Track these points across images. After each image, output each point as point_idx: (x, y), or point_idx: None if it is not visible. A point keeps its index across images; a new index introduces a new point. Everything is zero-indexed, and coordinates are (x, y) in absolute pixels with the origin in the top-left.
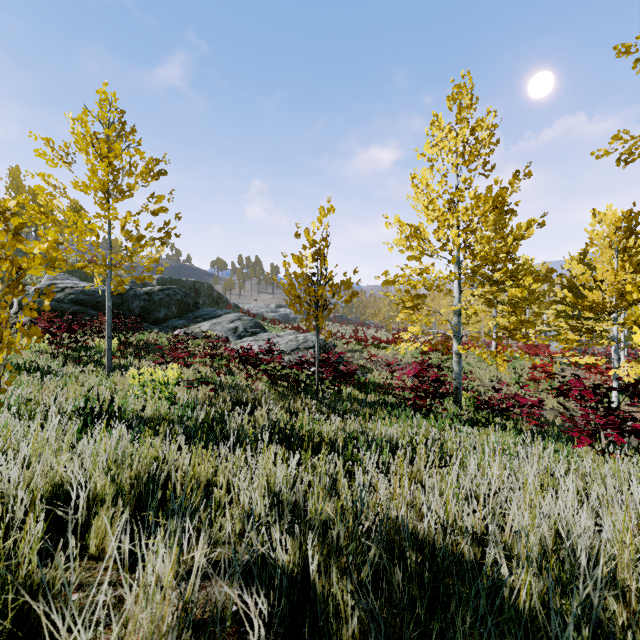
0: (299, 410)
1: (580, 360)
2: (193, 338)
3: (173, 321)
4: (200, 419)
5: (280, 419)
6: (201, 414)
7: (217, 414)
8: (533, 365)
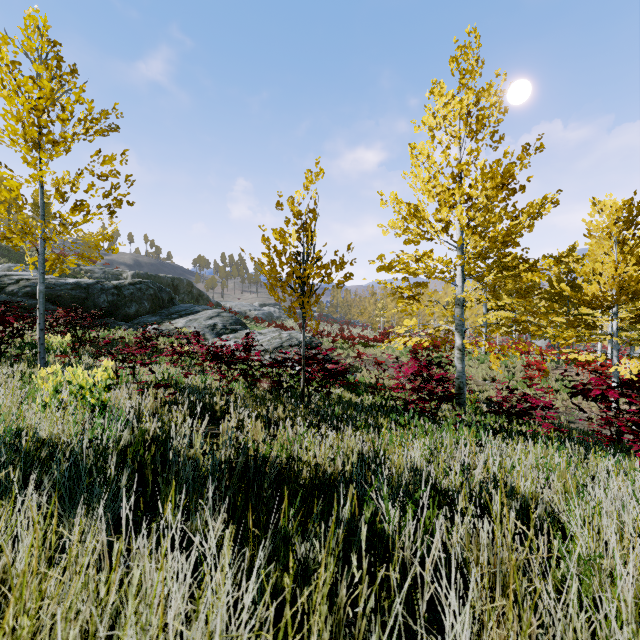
0: (280, 419)
1: (579, 357)
2: (164, 335)
3: (145, 317)
4: (121, 444)
5: (244, 446)
6: (123, 436)
7: (162, 430)
8: (527, 363)
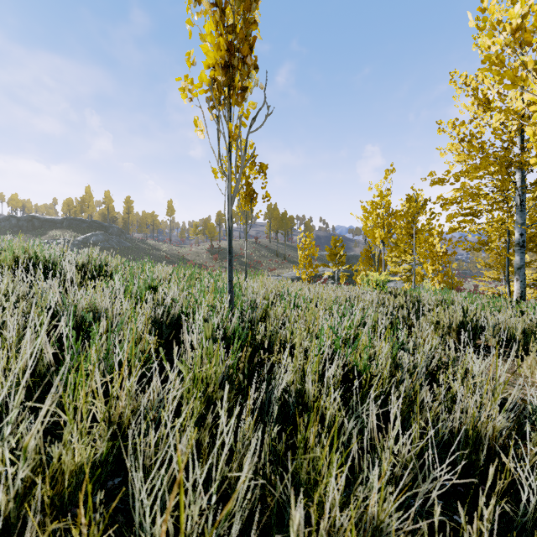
0: None
1: None
2: None
3: None
4: None
5: None
6: None
7: None
8: None
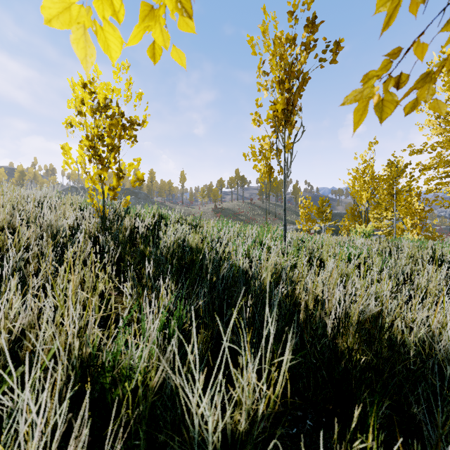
0: None
1: None
2: None
3: None
4: None
5: None
6: None
7: None
8: None
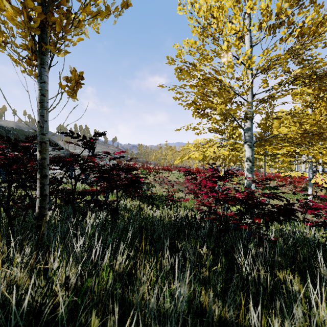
0: None
1: (292, 174)
2: None
3: None
4: None
5: None
6: None
7: None
8: None
